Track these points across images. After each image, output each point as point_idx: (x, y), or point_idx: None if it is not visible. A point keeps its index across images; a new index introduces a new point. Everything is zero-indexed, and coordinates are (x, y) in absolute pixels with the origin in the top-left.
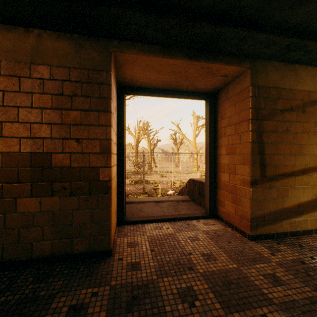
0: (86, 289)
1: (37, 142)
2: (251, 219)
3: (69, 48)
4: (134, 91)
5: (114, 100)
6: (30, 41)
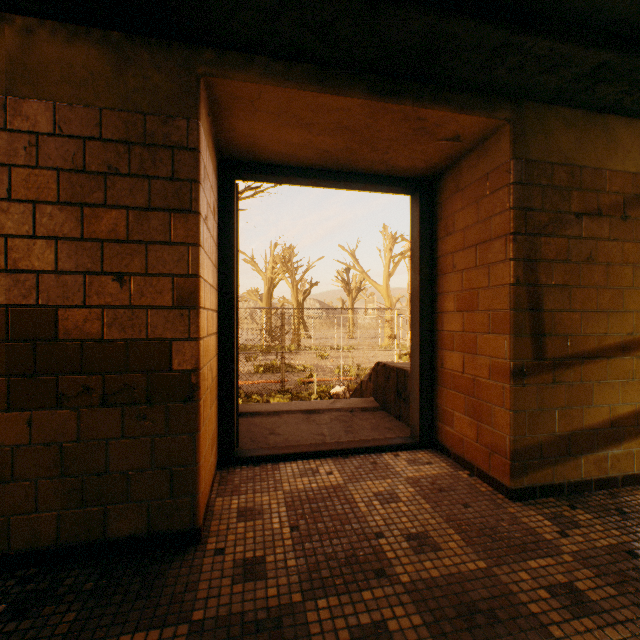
0: (131, 634)
1: (23, 282)
2: (514, 453)
3: (99, 63)
4: (256, 172)
5: (210, 190)
6: (5, 44)
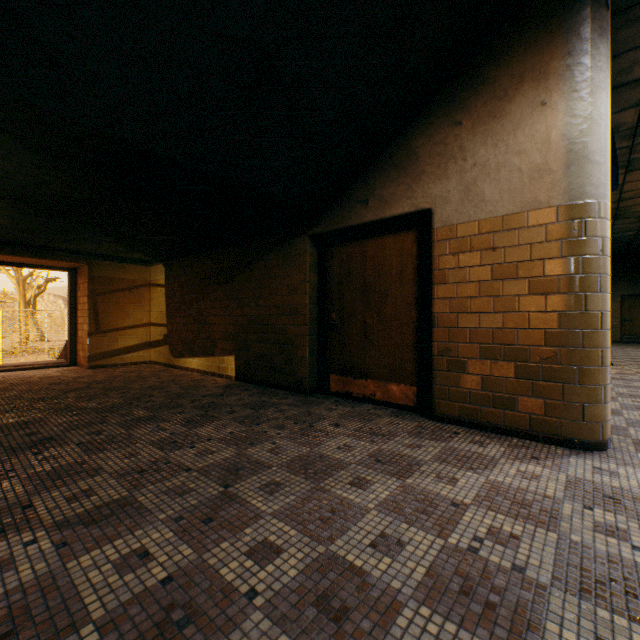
0: None
1: None
2: (89, 356)
3: None
4: None
5: None
6: None
